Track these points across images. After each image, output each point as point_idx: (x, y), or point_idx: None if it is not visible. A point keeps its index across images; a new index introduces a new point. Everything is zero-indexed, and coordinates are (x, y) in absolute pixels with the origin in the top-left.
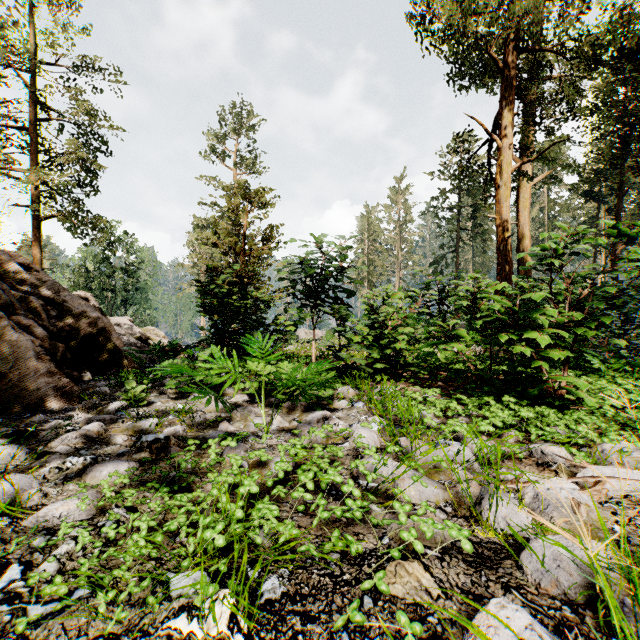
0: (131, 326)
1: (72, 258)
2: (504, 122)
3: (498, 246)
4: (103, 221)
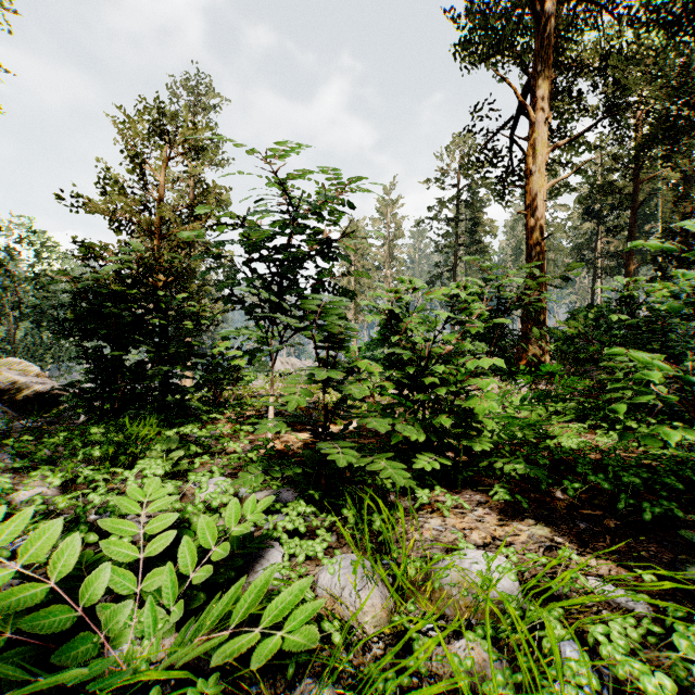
0: None
1: None
2: (536, 90)
3: (528, 251)
4: None
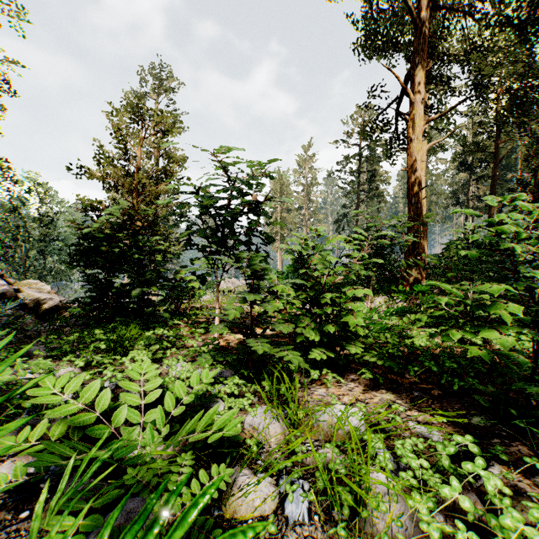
0: None
1: None
2: (415, 77)
3: (409, 199)
4: (2, 165)
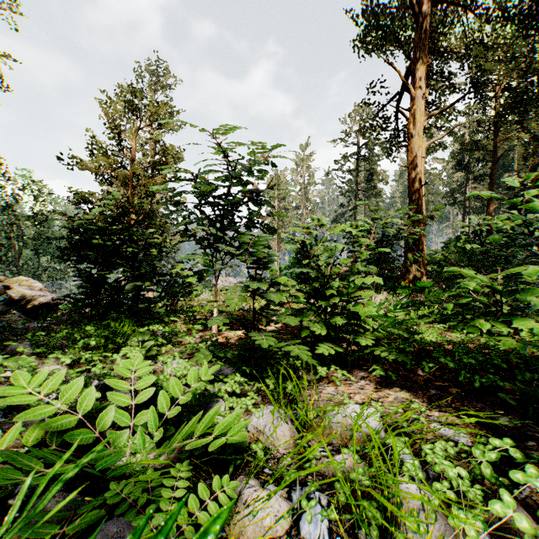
0: None
1: None
2: (416, 72)
3: (410, 196)
4: None
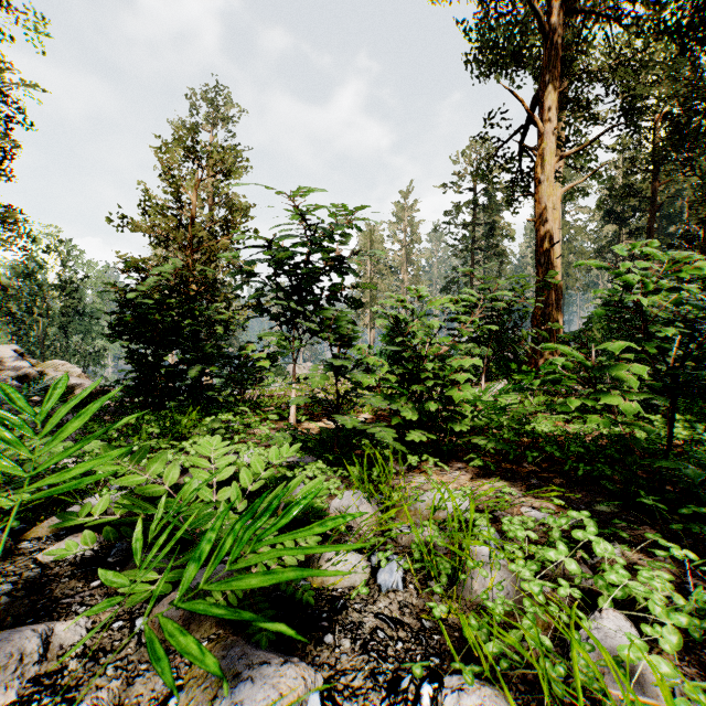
0: (15, 359)
1: None
2: (545, 101)
3: (538, 258)
4: (16, 217)
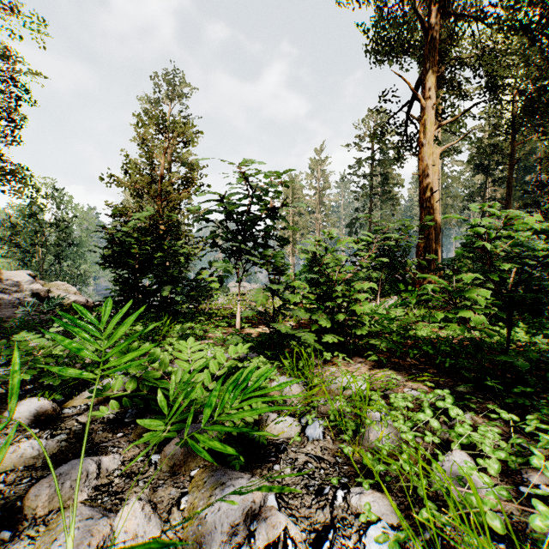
0: (29, 281)
1: (2, 213)
2: (427, 83)
3: (421, 203)
4: (24, 172)
